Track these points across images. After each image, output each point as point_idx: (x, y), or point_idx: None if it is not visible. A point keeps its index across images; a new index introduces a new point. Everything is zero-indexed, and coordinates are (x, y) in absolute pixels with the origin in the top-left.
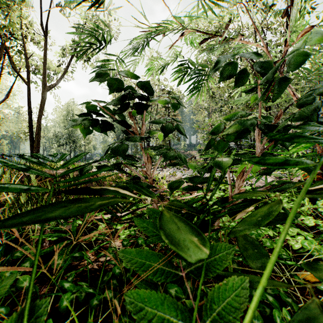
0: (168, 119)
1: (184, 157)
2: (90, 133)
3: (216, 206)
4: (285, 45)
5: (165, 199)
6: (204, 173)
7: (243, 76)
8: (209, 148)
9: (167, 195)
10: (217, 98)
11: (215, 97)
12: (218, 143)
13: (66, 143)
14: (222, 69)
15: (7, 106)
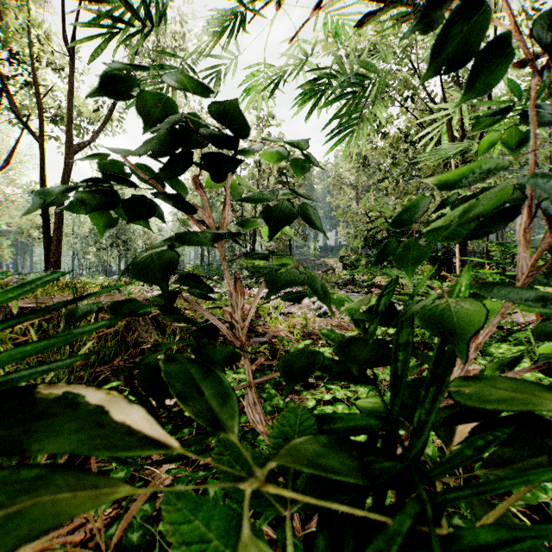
0: (283, 193)
1: (323, 283)
2: (112, 226)
3: (383, 375)
4: None
5: (280, 352)
6: (375, 329)
7: (487, 64)
8: (382, 260)
9: (284, 345)
10: (371, 167)
11: (368, 165)
12: (403, 247)
13: (112, 245)
14: (436, 36)
15: (9, 181)
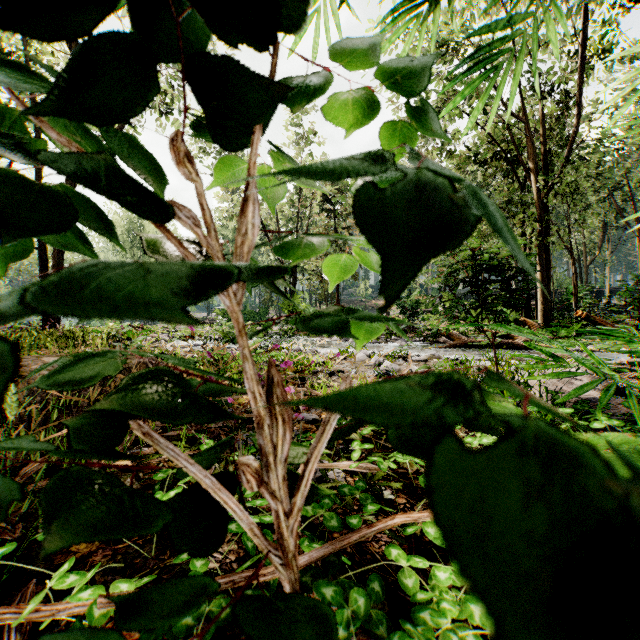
0: (377, 179)
1: None
2: (21, 255)
3: None
4: (582, 77)
5: None
6: None
7: None
8: None
9: None
10: None
11: None
12: None
13: None
14: None
15: None
